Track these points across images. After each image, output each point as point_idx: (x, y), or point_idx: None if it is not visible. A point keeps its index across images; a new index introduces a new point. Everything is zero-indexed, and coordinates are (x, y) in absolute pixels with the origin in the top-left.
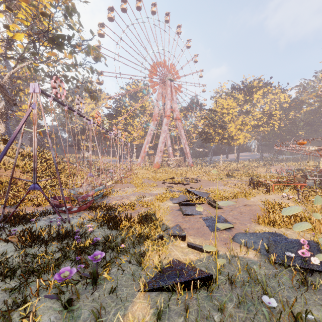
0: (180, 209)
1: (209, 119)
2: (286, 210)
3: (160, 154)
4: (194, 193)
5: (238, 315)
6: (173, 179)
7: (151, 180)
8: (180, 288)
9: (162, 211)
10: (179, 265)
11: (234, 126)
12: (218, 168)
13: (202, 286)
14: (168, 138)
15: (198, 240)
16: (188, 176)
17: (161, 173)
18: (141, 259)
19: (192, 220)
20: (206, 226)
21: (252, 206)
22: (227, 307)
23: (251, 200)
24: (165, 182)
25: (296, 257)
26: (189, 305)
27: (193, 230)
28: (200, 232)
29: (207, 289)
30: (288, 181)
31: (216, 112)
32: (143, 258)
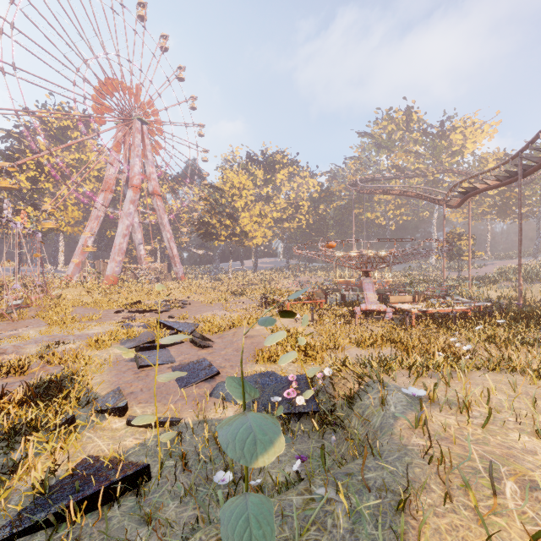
0: (135, 357)
1: (211, 201)
2: (269, 338)
3: (118, 257)
4: (170, 327)
5: (181, 516)
6: (141, 304)
7: (91, 309)
8: (80, 510)
9: (95, 366)
10: (93, 466)
11: (248, 217)
12: (226, 282)
13: (128, 490)
14: (138, 228)
15: (152, 409)
16: (172, 297)
17: (118, 294)
18: (2, 479)
19: (153, 374)
20: (174, 381)
21: (256, 337)
22: (166, 511)
23: (256, 329)
24: (121, 311)
25: (283, 401)
26: (91, 536)
27: (148, 393)
28: (160, 394)
29: (138, 492)
30: (307, 297)
31: (222, 192)
32: (11, 476)
